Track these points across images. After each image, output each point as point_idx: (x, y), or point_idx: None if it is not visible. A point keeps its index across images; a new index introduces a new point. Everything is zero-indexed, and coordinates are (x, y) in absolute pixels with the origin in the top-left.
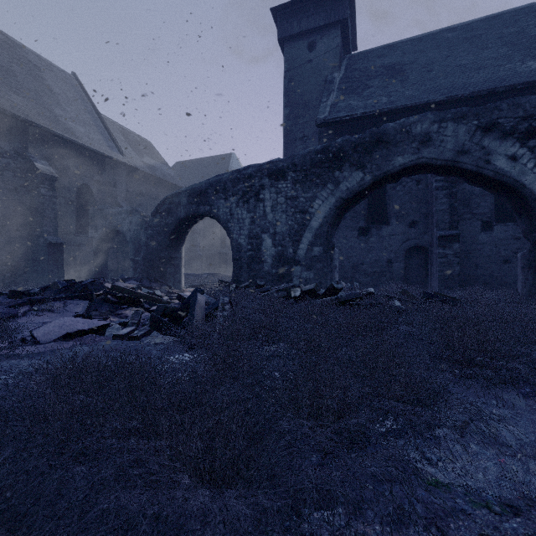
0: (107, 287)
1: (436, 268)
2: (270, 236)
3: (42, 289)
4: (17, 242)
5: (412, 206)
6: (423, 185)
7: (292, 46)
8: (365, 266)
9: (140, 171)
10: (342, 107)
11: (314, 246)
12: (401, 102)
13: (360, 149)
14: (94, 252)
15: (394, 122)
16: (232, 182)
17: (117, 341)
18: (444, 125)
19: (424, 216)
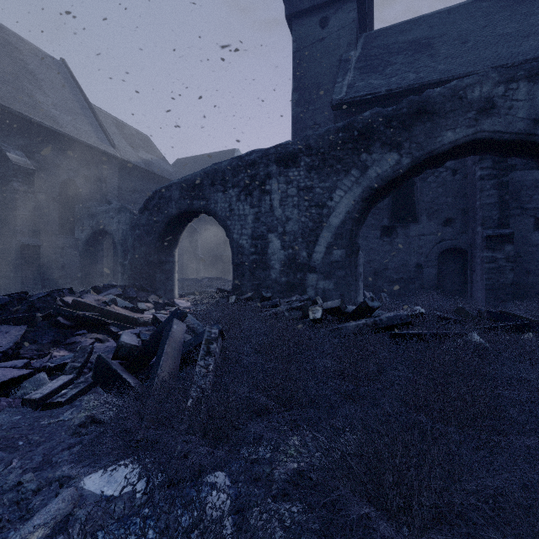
0: (67, 303)
1: (482, 275)
2: (278, 236)
3: None
4: None
5: (447, 200)
6: (460, 175)
7: (302, 23)
8: (389, 272)
9: (134, 166)
10: (360, 87)
11: (334, 249)
12: (433, 77)
13: (395, 123)
14: (80, 255)
15: (442, 86)
16: (232, 170)
17: (25, 411)
18: (513, 85)
19: (461, 212)
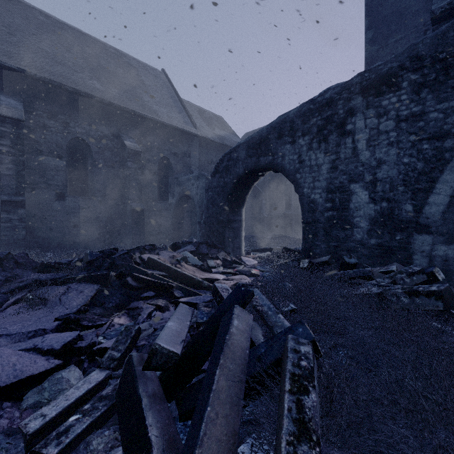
0: (143, 260)
1: None
2: (364, 186)
3: (77, 261)
4: (113, 209)
5: None
6: None
7: None
8: None
9: (211, 141)
10: None
11: None
12: None
13: None
14: (172, 216)
15: None
16: (301, 117)
17: None
18: None
19: None
